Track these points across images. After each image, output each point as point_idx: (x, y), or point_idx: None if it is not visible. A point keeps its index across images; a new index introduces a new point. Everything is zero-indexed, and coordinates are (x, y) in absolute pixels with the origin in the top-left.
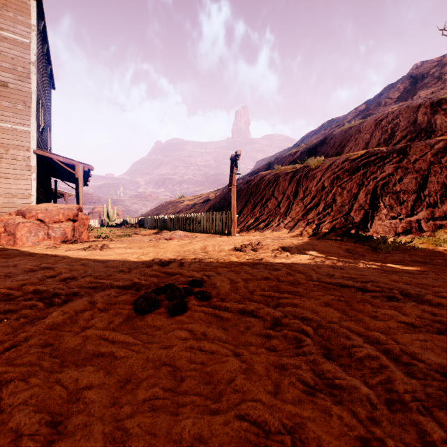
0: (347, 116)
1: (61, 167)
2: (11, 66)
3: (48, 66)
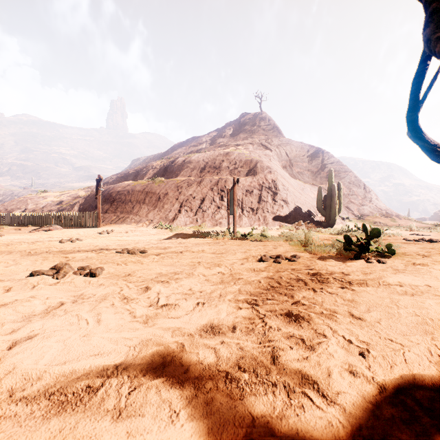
0: (202, 139)
1: None
2: None
3: None
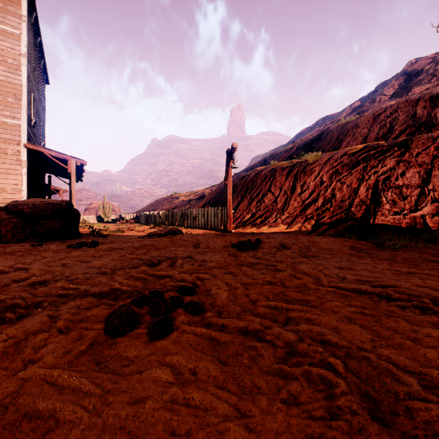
0: (342, 113)
1: (54, 162)
2: (1, 57)
3: (41, 59)
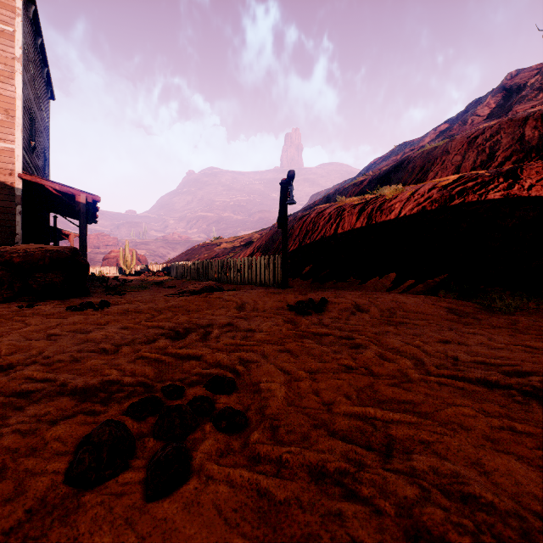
0: (424, 139)
1: (59, 198)
2: None
3: (44, 67)
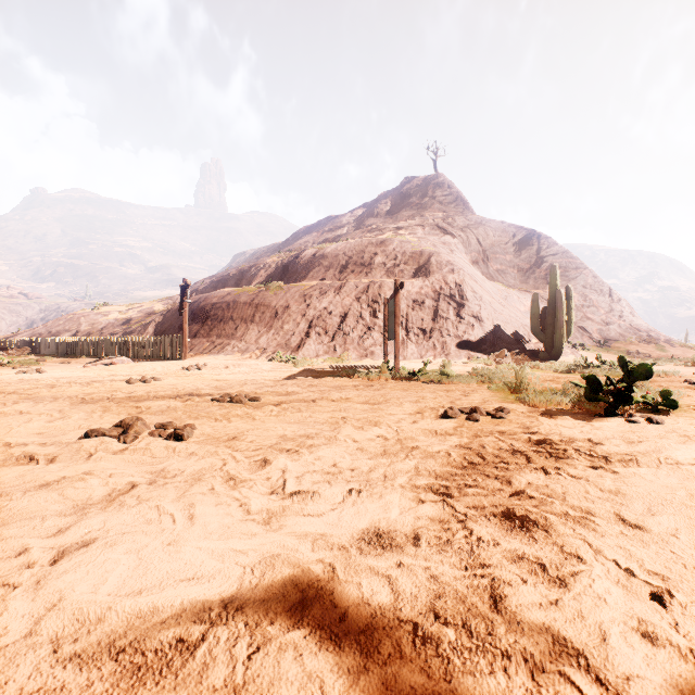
0: (342, 220)
1: None
2: None
3: None
